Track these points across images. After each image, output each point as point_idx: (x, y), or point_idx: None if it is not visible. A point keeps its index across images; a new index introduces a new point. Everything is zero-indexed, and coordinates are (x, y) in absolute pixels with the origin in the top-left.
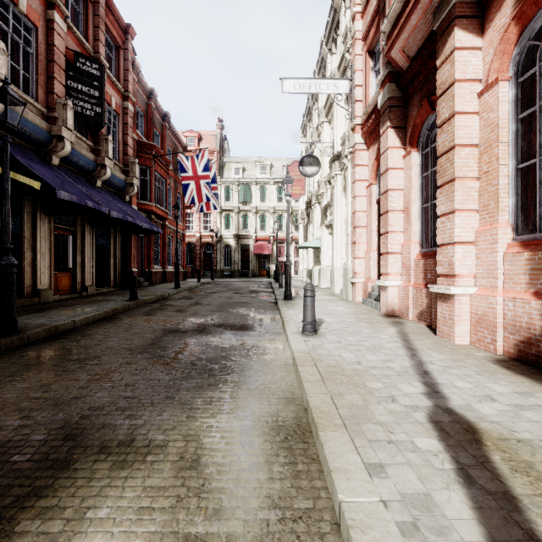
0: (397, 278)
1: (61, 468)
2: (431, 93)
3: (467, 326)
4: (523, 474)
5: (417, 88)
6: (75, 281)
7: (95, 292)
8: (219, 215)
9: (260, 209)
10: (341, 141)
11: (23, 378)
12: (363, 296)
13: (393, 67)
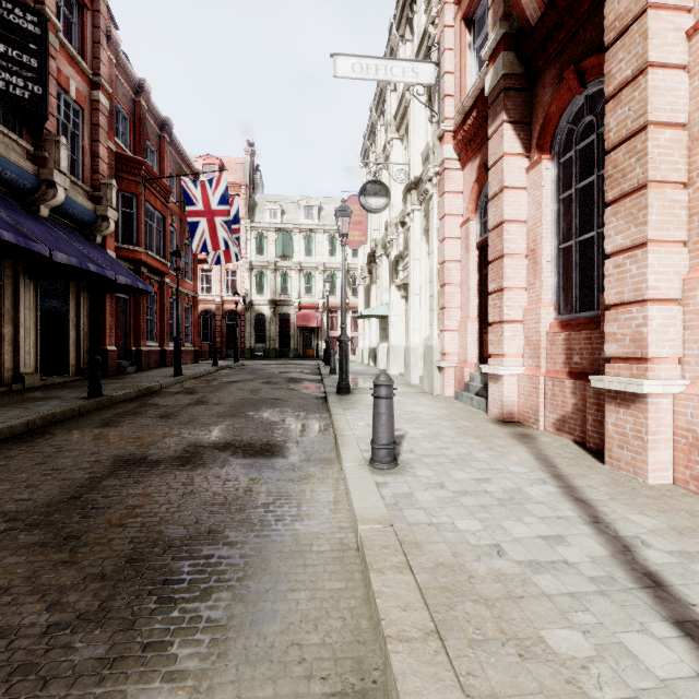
0: (517, 361)
1: None
2: (580, 58)
3: (669, 451)
4: None
5: (553, 55)
6: (1, 367)
7: (38, 384)
8: (249, 273)
9: (305, 266)
10: (423, 156)
11: None
12: (456, 388)
13: (511, 25)
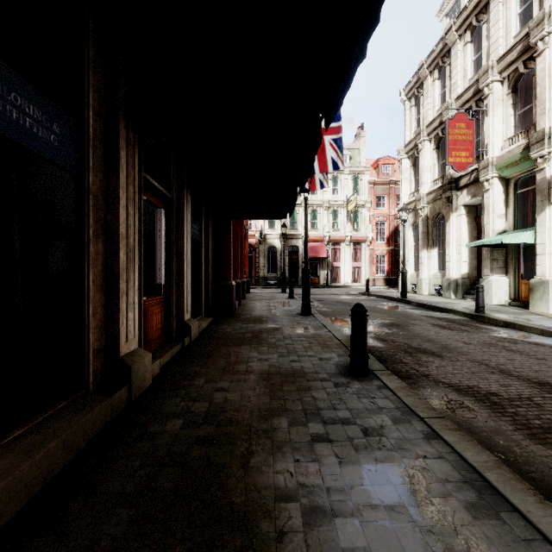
0: None
1: None
2: None
3: None
4: None
5: None
6: (170, 314)
7: (196, 333)
8: None
9: (311, 203)
10: None
11: None
12: None
13: None
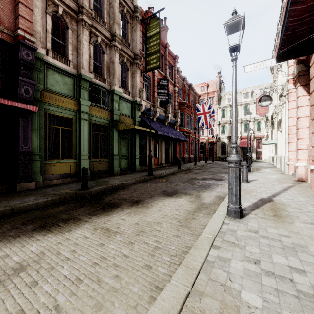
0: (304, 162)
1: (175, 193)
2: None
3: None
4: (271, 205)
5: None
6: (159, 161)
7: (165, 165)
8: (218, 126)
9: (244, 120)
10: (282, 87)
11: (160, 183)
12: (294, 172)
13: None
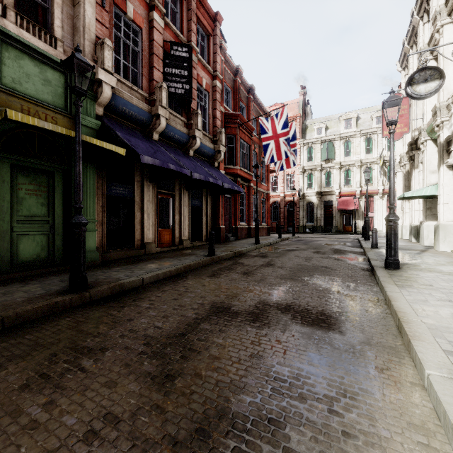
0: None
1: None
2: None
3: None
4: None
5: None
6: (174, 236)
7: (189, 245)
8: (302, 175)
9: (344, 164)
10: None
11: None
12: None
13: None
